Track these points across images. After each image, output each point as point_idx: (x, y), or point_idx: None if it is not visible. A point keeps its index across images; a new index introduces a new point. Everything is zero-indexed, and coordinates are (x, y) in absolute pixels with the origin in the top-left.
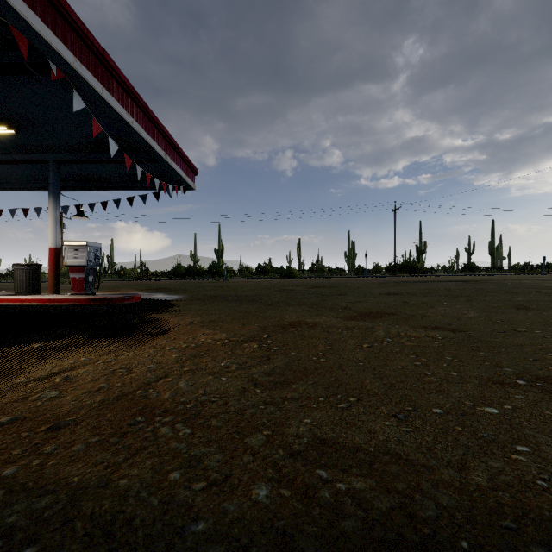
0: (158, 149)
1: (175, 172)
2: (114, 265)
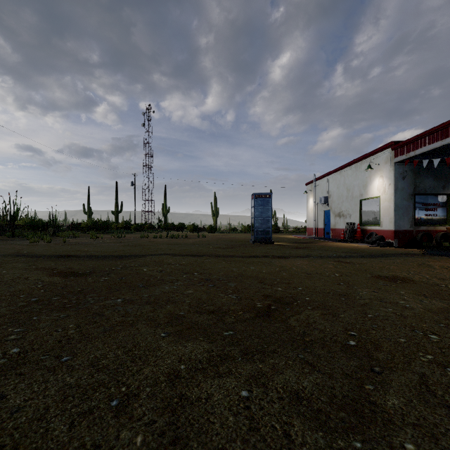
0: None
1: None
2: None
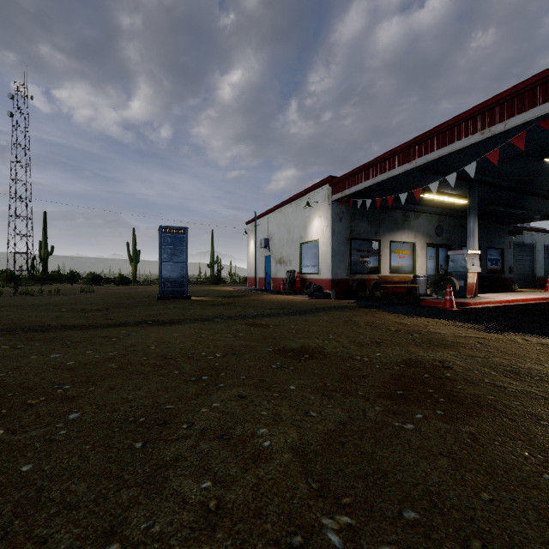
0: None
1: None
2: None
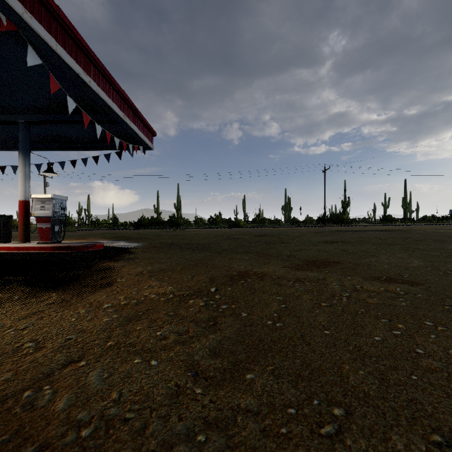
0: (117, 110)
1: (134, 132)
2: (90, 217)
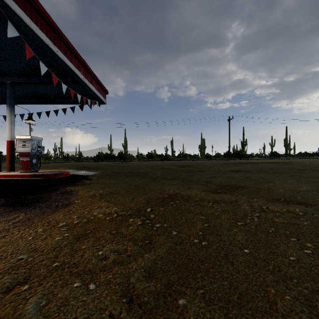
0: (78, 73)
1: (92, 90)
2: (63, 153)
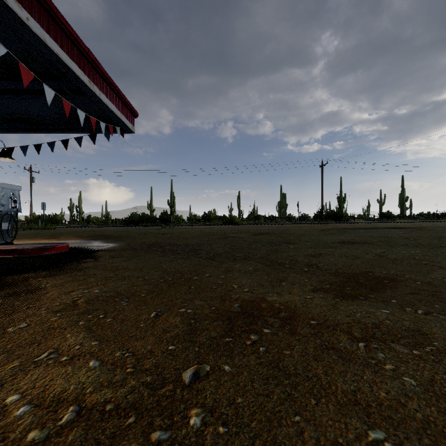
0: (78, 72)
1: (107, 107)
2: (82, 213)
